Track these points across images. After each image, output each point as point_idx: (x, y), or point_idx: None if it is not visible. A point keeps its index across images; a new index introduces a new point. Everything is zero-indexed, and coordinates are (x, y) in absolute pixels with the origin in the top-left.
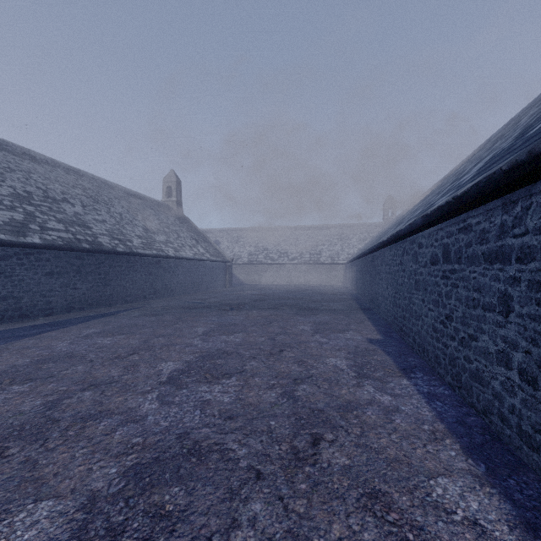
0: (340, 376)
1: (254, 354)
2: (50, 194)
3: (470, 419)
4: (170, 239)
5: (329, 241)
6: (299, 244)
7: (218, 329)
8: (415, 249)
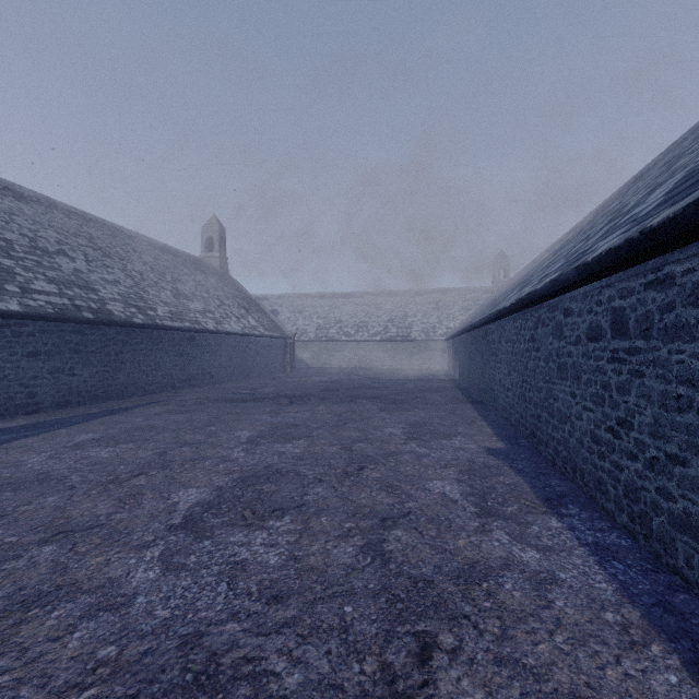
0: (452, 513)
1: (321, 474)
2: (39, 244)
3: (678, 598)
4: (209, 307)
5: (422, 311)
6: (383, 315)
7: (270, 433)
8: (558, 318)
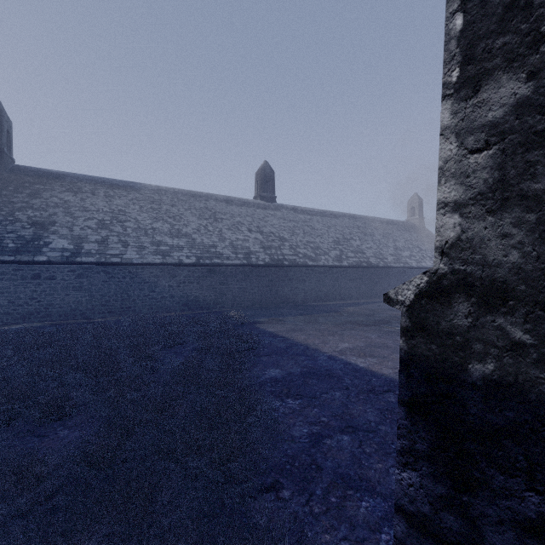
0: None
1: None
2: (345, 237)
3: None
4: (413, 253)
5: None
6: None
7: None
8: None
